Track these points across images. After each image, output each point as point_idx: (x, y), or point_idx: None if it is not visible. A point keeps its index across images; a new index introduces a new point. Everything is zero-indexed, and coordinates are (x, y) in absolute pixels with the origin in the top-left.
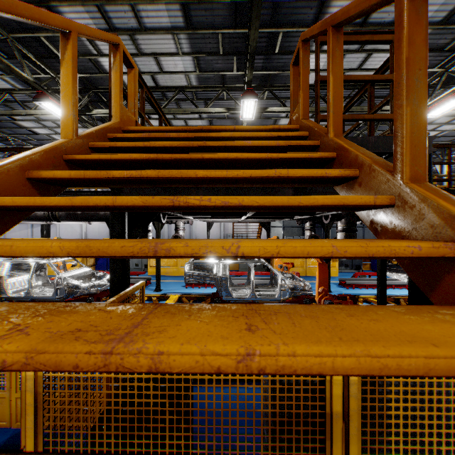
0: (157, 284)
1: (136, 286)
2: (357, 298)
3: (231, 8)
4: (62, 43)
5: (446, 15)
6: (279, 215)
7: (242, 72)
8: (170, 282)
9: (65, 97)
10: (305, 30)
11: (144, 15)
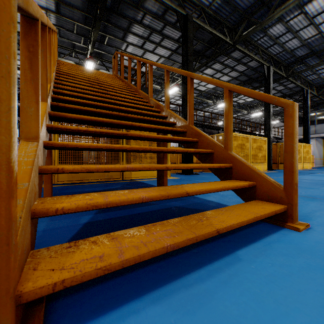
0: None
1: None
2: None
3: (84, 16)
4: None
5: (168, 56)
6: None
7: (86, 46)
8: None
9: None
10: (118, 40)
11: None
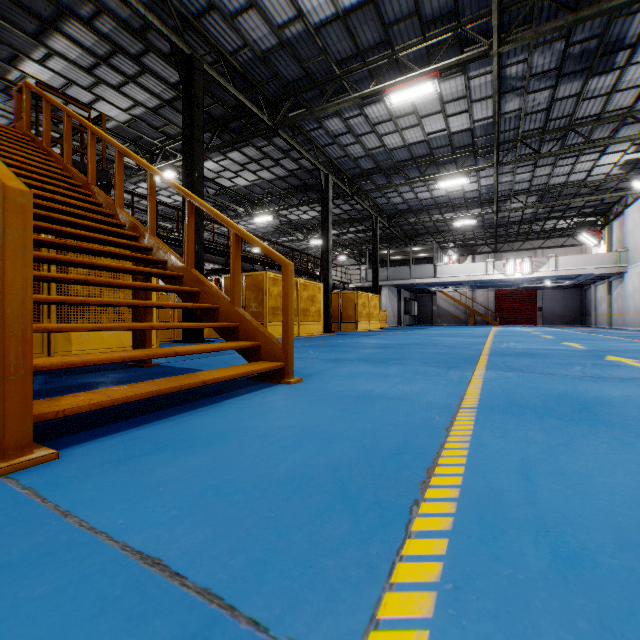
0: None
1: None
2: None
3: None
4: None
5: (155, 107)
6: None
7: None
8: None
9: None
10: (24, 35)
11: None
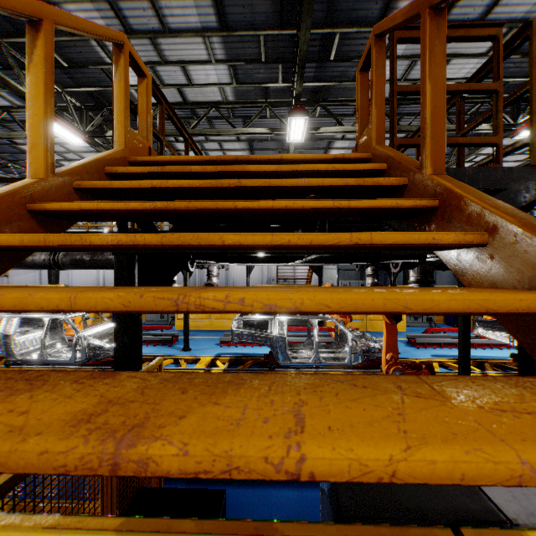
0: (185, 343)
1: (150, 366)
2: (432, 362)
3: (276, 3)
4: (30, 37)
5: None
6: (335, 261)
7: (288, 84)
8: (201, 339)
9: (34, 116)
10: (368, 30)
11: (168, 14)
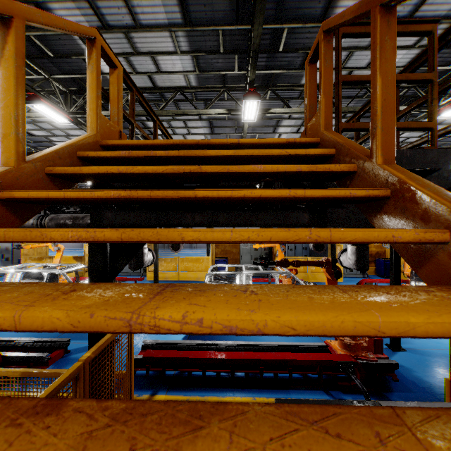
0: None
1: None
2: None
3: (232, 2)
4: (2, 33)
5: None
6: None
7: (243, 72)
8: None
9: (6, 108)
10: (312, 25)
11: (139, 12)
